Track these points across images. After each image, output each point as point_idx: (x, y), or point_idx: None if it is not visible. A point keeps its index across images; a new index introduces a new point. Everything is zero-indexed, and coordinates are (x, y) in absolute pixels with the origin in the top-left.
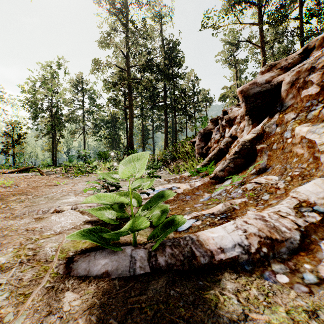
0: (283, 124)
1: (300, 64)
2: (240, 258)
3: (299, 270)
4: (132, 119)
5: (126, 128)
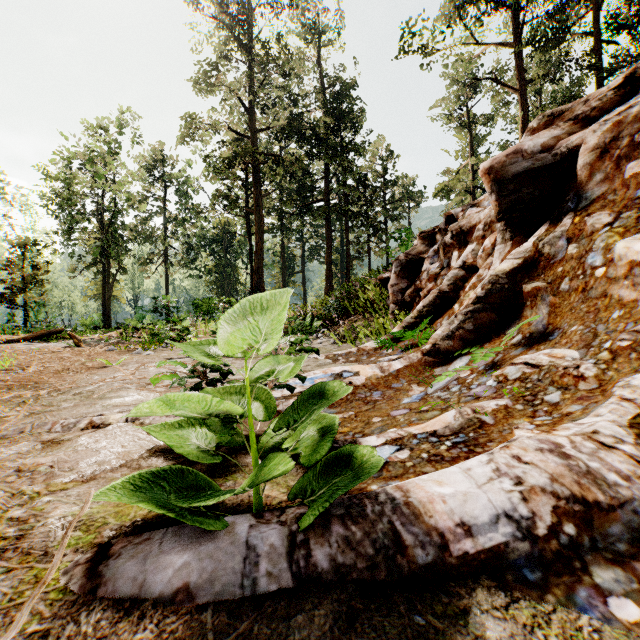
0: (583, 238)
1: (622, 106)
2: (511, 550)
3: None
4: (262, 235)
5: (250, 253)
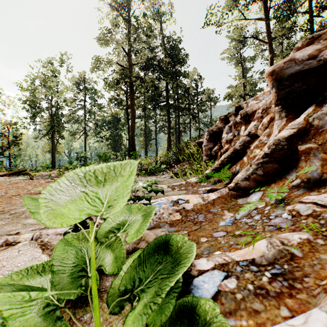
0: None
1: None
2: None
3: None
4: (134, 119)
5: (128, 129)
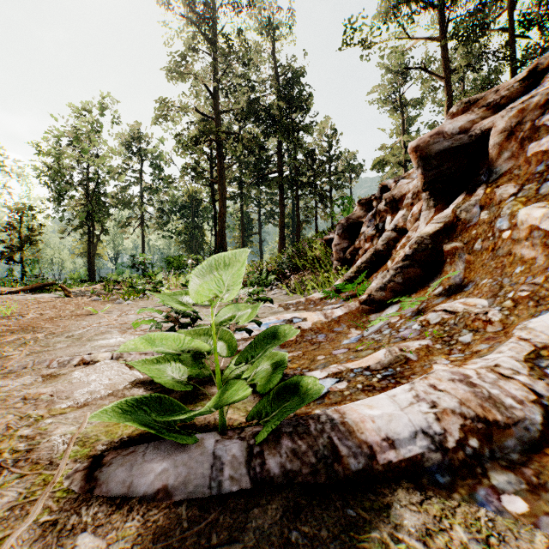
0: (493, 206)
1: (526, 96)
2: (426, 459)
3: (547, 485)
4: (225, 202)
5: (214, 217)
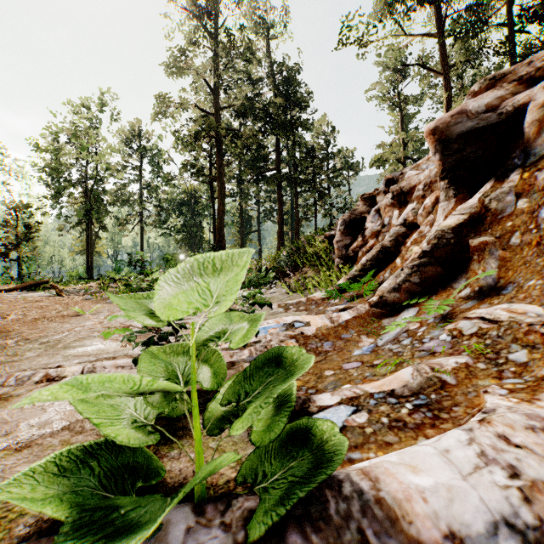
0: (533, 192)
1: None
2: None
3: None
4: (223, 199)
5: (213, 215)
